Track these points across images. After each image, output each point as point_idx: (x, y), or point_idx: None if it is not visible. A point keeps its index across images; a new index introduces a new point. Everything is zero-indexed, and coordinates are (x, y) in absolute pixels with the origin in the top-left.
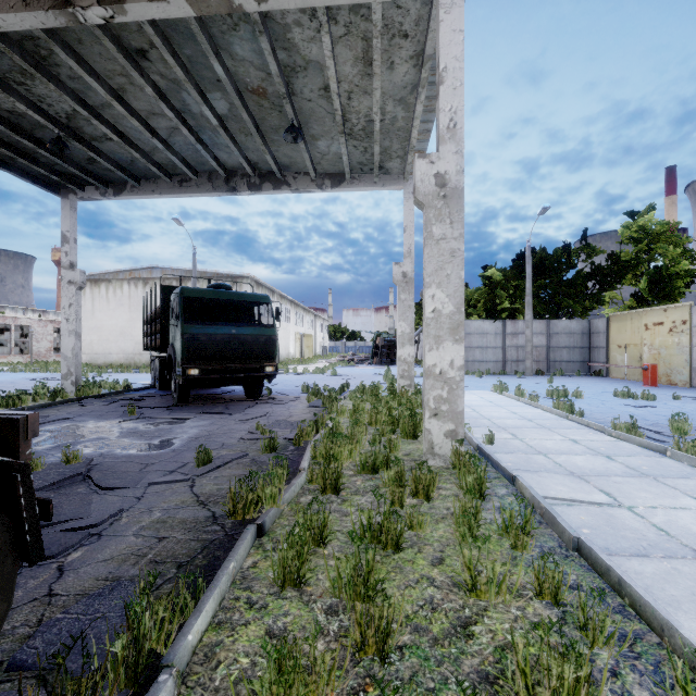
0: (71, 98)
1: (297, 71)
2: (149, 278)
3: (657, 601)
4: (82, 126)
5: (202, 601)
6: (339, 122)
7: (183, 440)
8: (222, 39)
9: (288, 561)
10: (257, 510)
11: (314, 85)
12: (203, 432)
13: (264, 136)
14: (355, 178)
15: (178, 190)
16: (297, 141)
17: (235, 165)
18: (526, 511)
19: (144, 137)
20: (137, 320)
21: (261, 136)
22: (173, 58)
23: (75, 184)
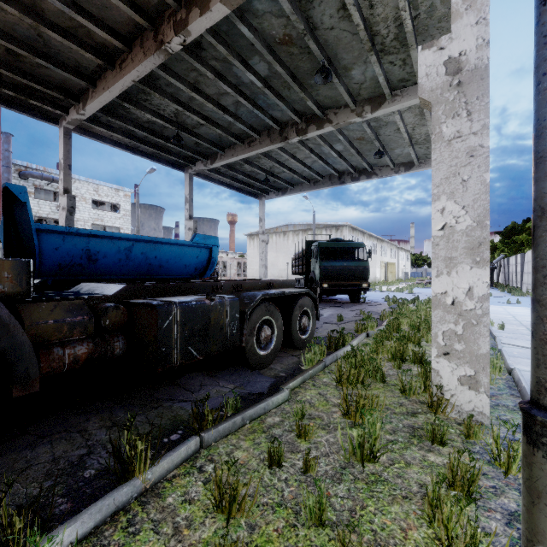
0: (274, 162)
1: (381, 127)
2: (286, 231)
3: (509, 358)
4: (274, 170)
5: (354, 340)
6: (407, 142)
7: (327, 315)
8: (343, 126)
9: (378, 337)
10: (365, 332)
11: (391, 129)
12: (334, 313)
13: (362, 154)
14: (421, 163)
15: (313, 188)
16: (381, 157)
17: (344, 169)
18: (490, 346)
19: (299, 167)
20: (280, 256)
21: (360, 155)
22: (320, 139)
23: (265, 193)
